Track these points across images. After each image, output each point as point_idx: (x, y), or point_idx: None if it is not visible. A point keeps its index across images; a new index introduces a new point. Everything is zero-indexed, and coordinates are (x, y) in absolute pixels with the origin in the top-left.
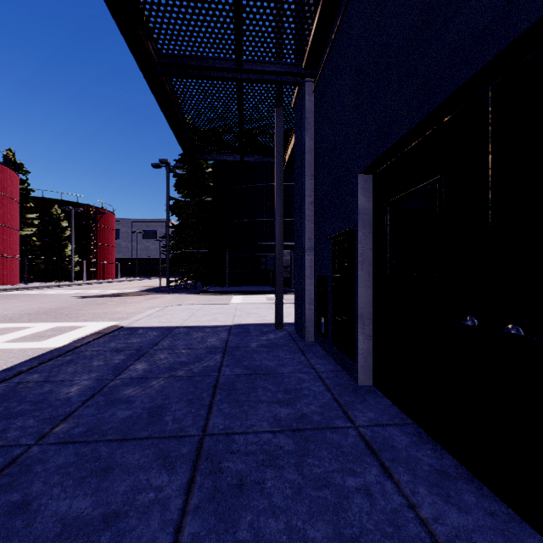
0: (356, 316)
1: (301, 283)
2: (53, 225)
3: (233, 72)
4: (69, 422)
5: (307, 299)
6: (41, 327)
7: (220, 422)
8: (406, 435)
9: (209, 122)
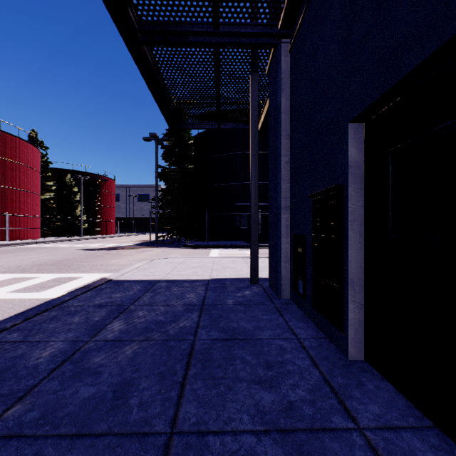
0: (345, 281)
1: (276, 242)
2: (66, 190)
3: (210, 36)
4: (26, 403)
5: (283, 258)
6: (45, 277)
7: (192, 411)
8: (433, 450)
9: (188, 92)
